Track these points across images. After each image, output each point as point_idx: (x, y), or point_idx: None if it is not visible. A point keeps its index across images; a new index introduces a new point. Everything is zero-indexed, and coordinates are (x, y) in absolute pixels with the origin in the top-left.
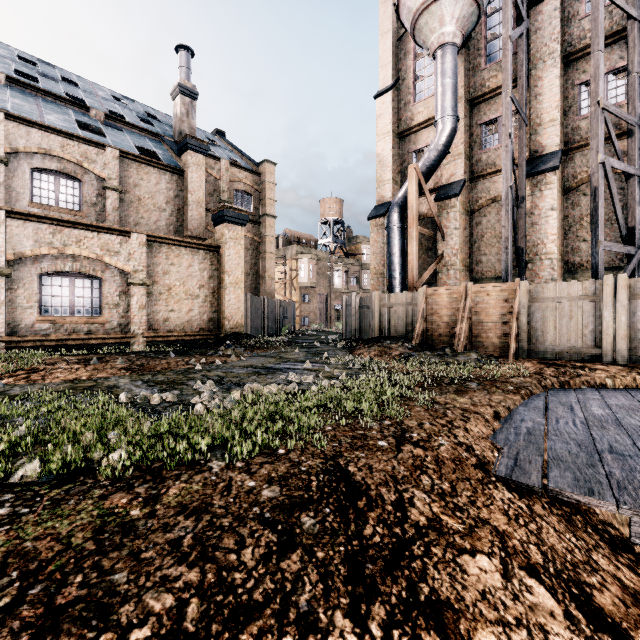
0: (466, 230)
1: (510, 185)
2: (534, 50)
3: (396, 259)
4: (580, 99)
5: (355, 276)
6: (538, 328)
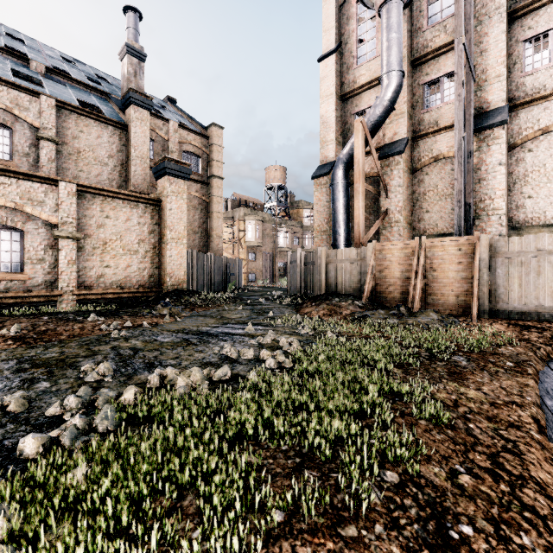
0: (409, 188)
1: (463, 136)
2: (479, 6)
3: (341, 216)
4: (525, 56)
5: (297, 237)
6: (500, 285)
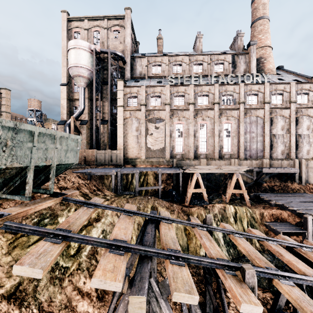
0: (88, 133)
1: (95, 128)
2: (103, 95)
3: None
4: (113, 109)
5: None
6: (98, 159)
